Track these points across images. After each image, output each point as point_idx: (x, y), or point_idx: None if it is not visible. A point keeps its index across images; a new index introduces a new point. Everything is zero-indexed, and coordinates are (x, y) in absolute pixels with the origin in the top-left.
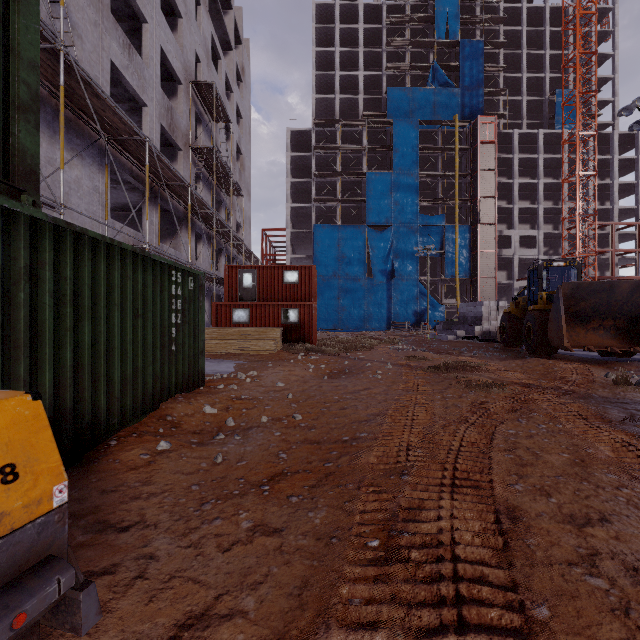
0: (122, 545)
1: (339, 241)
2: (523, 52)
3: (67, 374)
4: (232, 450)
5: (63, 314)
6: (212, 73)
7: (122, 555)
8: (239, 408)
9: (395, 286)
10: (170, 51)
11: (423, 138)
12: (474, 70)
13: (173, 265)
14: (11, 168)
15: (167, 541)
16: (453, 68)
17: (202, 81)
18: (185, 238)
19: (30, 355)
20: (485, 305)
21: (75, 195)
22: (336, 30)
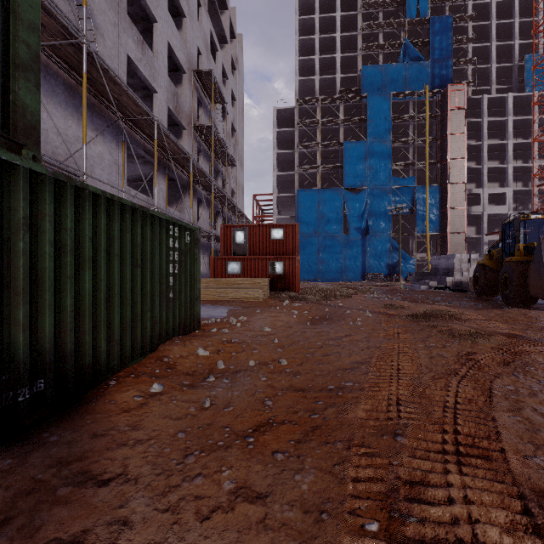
0: (98, 504)
1: (319, 203)
2: (492, 23)
3: (67, 319)
4: (220, 394)
5: (64, 263)
6: (211, 63)
7: (95, 518)
8: (229, 351)
9: (369, 241)
10: (176, 45)
11: (395, 109)
12: (444, 43)
13: (171, 220)
14: (11, 123)
15: (145, 501)
16: (423, 43)
17: (202, 69)
18: (188, 202)
19: (30, 301)
20: (457, 258)
21: (98, 167)
22: (316, 20)
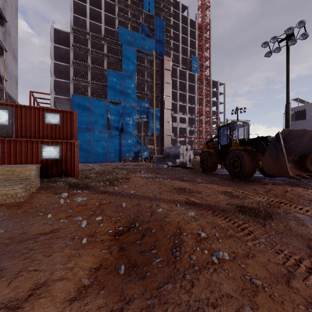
0: None
1: (90, 107)
2: (180, 34)
3: None
4: None
5: None
6: None
7: None
8: None
9: (123, 137)
10: None
11: (137, 60)
12: (161, 33)
13: None
14: None
15: None
16: (151, 29)
17: None
18: None
19: None
20: (181, 148)
21: None
22: None
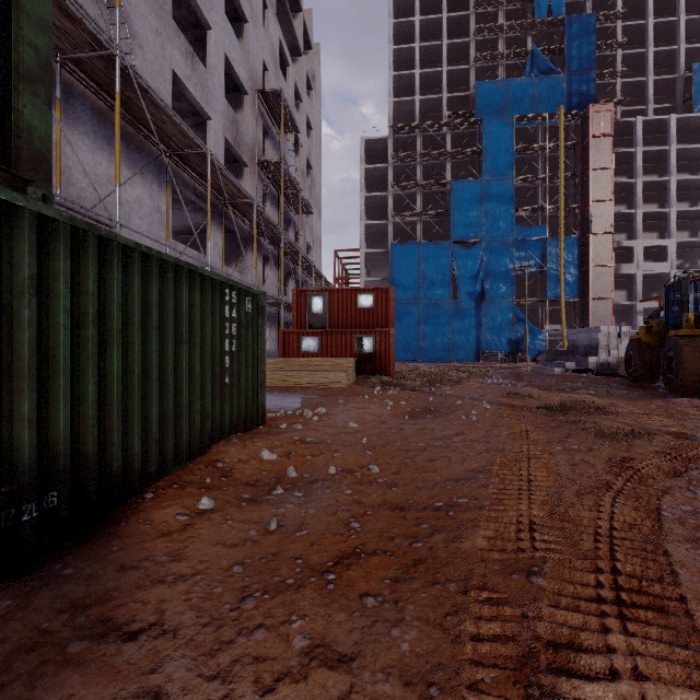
0: (122, 666)
1: (419, 260)
2: (649, 22)
3: (89, 412)
4: (290, 512)
5: (84, 337)
6: (280, 81)
7: (117, 687)
8: (303, 454)
9: (485, 310)
10: (235, 59)
11: (519, 137)
12: (584, 50)
13: (226, 282)
14: (13, 152)
15: (185, 663)
16: (557, 51)
17: (269, 89)
18: (251, 261)
19: (38, 388)
20: (602, 331)
21: (136, 215)
22: (416, 23)
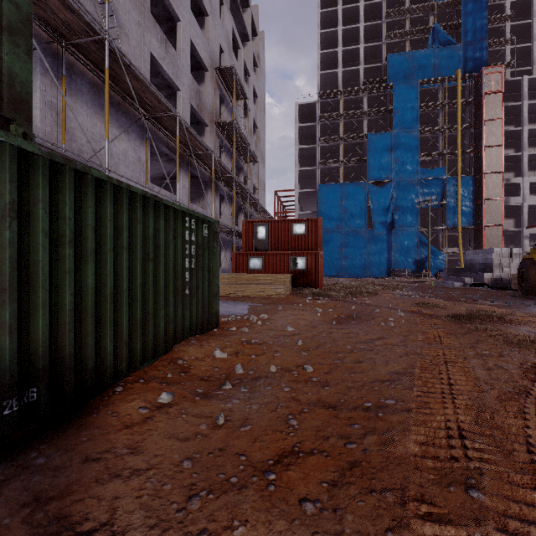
0: None
1: (341, 197)
2: None
3: (66, 319)
4: (236, 407)
5: (62, 256)
6: (233, 61)
7: None
8: (248, 353)
9: (395, 236)
10: (198, 44)
11: (423, 97)
12: (477, 24)
13: (186, 212)
14: None
15: None
16: (454, 26)
17: (224, 66)
18: (211, 199)
19: (19, 299)
20: (496, 252)
21: (123, 164)
22: (339, 11)
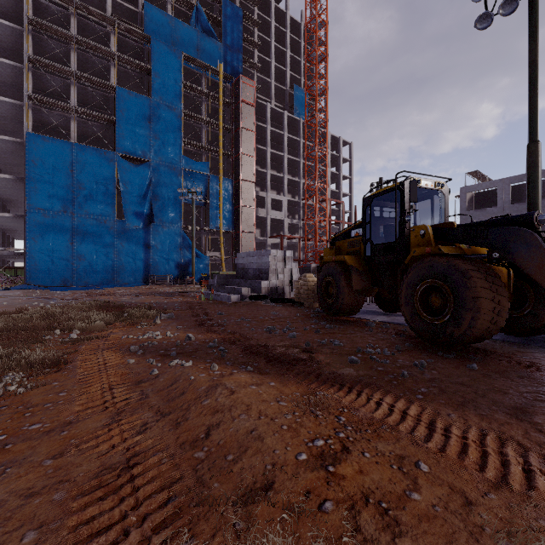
0: None
1: (73, 165)
2: (272, 41)
3: None
4: None
5: None
6: None
7: None
8: None
9: (154, 233)
10: None
11: (187, 78)
12: (235, 33)
13: None
14: None
15: None
16: (216, 21)
17: None
18: None
19: None
20: (273, 254)
21: None
22: None
